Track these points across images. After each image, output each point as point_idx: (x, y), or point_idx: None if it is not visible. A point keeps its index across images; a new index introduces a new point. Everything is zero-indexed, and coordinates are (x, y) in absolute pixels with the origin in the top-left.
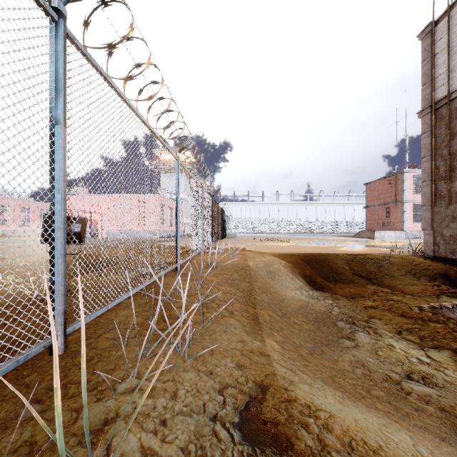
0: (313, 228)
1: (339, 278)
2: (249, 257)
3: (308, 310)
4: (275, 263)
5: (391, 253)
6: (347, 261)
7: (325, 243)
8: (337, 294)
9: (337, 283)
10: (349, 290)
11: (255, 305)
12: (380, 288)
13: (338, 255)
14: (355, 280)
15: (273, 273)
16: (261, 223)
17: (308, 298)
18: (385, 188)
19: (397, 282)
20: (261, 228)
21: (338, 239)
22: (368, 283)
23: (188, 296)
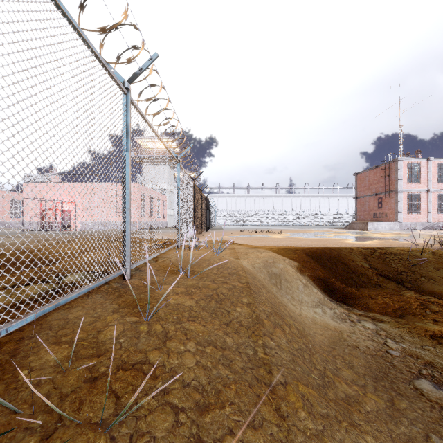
0: (298, 221)
1: (361, 281)
2: (240, 253)
3: (348, 347)
4: (279, 262)
5: (414, 246)
6: (364, 257)
7: (322, 234)
8: (372, 309)
9: (359, 287)
10: (385, 302)
11: (270, 375)
12: (424, 296)
13: (353, 250)
14: (381, 283)
15: (278, 277)
16: (247, 215)
17: (335, 318)
18: (377, 178)
19: (441, 287)
20: (247, 221)
21: (330, 231)
22: (401, 288)
23: (90, 382)
